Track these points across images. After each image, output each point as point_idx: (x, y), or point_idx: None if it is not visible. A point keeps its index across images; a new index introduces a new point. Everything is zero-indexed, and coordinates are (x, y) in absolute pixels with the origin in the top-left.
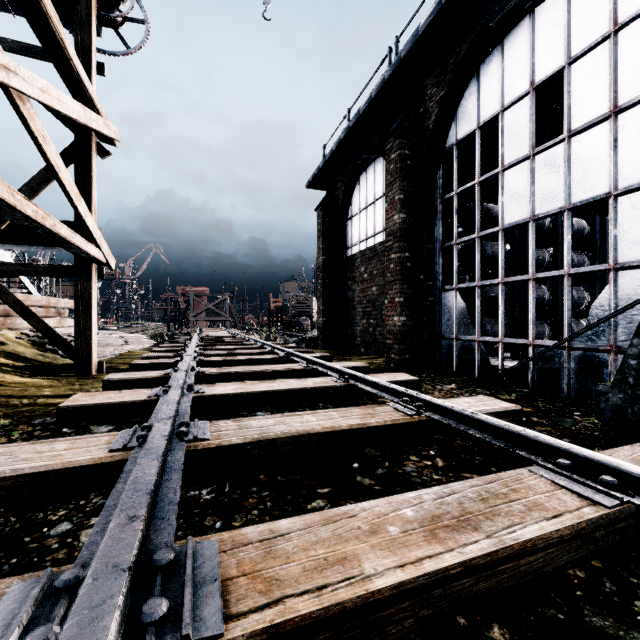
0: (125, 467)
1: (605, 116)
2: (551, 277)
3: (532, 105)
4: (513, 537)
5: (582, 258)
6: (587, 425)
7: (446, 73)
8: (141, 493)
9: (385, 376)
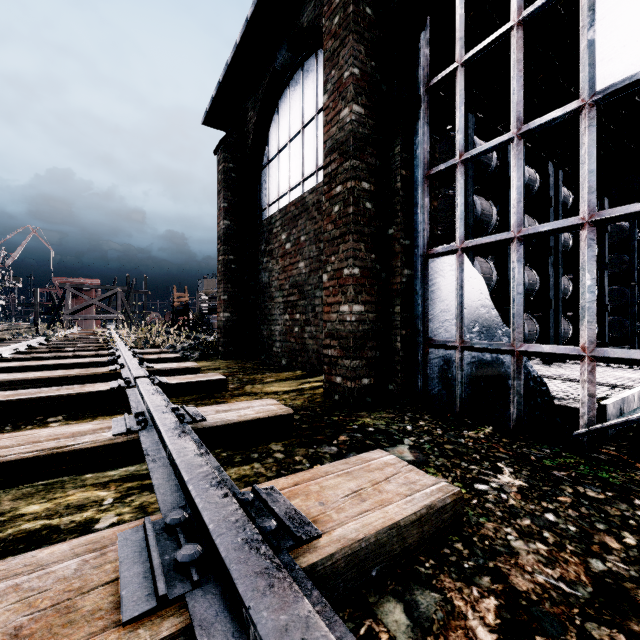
0: None
1: None
2: None
3: None
4: None
5: (567, 235)
6: None
7: None
8: None
9: (345, 485)
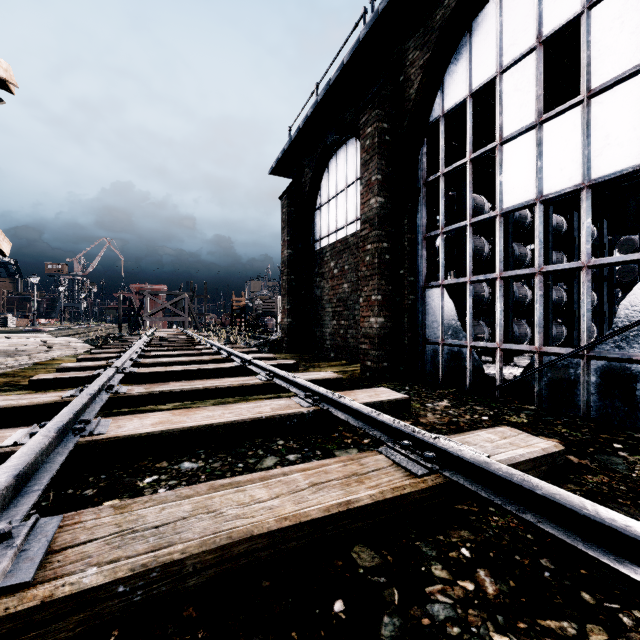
0: None
1: (639, 67)
2: (564, 270)
3: (539, 63)
4: None
5: (561, 256)
6: None
7: (432, 32)
8: None
9: (365, 394)
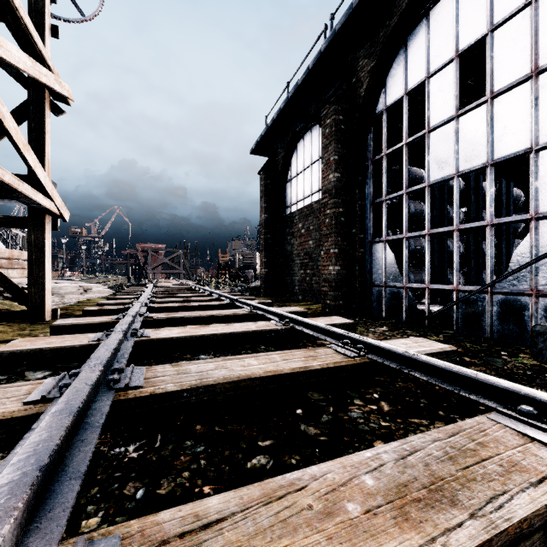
0: (35, 424)
1: (526, 77)
2: (474, 228)
3: (456, 71)
4: (503, 515)
5: None
6: (517, 364)
7: (376, 45)
8: (27, 468)
9: (323, 320)
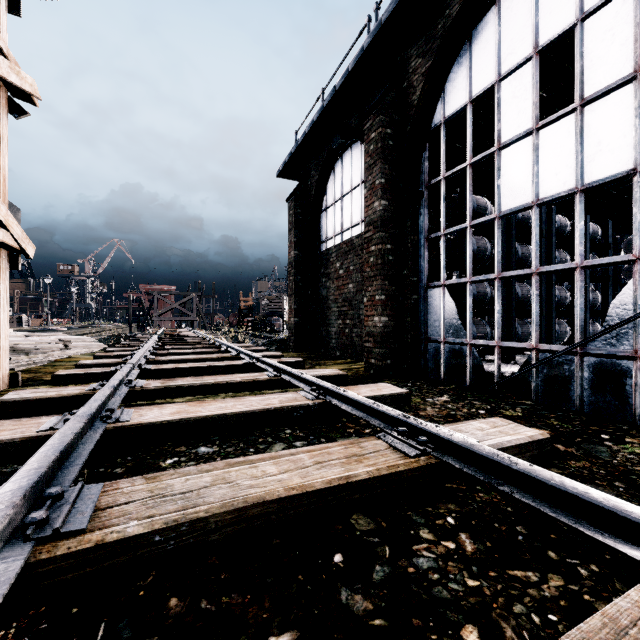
0: None
1: (629, 78)
2: (559, 271)
3: (535, 71)
4: None
5: (564, 256)
6: (629, 456)
7: (433, 41)
8: None
9: (368, 388)
